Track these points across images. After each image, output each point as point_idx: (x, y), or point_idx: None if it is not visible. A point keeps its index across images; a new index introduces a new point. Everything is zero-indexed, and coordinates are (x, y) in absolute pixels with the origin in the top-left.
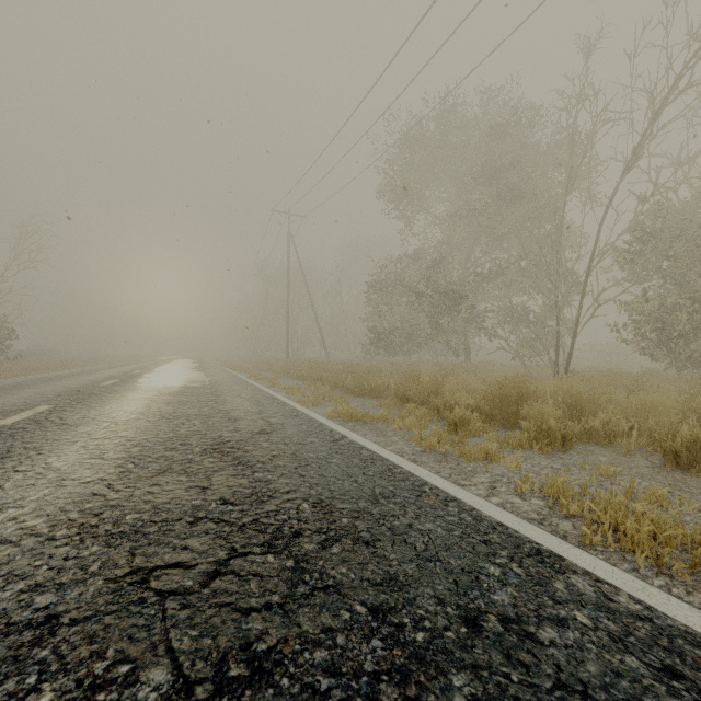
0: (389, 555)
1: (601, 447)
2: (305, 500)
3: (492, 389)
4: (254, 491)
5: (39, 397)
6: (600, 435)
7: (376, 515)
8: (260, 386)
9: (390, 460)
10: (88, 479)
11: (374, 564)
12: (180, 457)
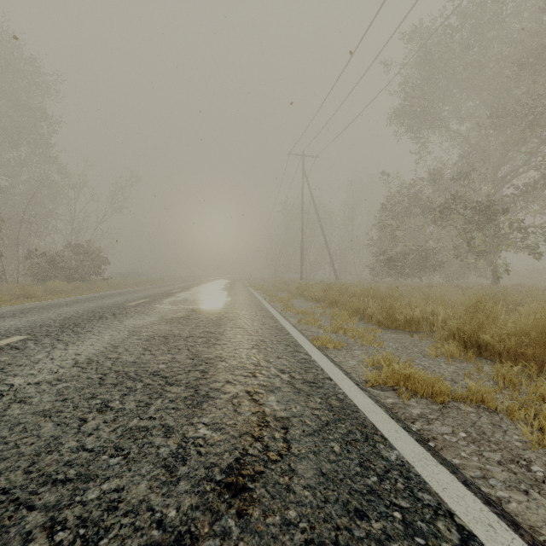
0: None
1: None
2: None
3: None
4: None
5: (49, 319)
6: None
7: None
8: (271, 309)
9: None
10: None
11: None
12: None
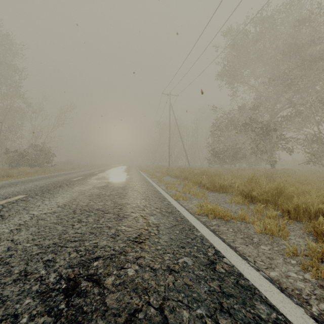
0: None
1: None
2: None
3: None
4: None
5: (32, 187)
6: None
7: None
8: (152, 182)
9: None
10: None
11: None
12: (10, 305)
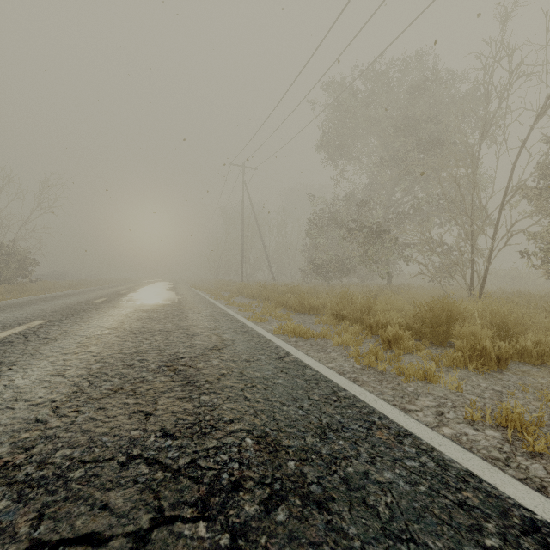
0: (348, 529)
1: (535, 367)
2: (248, 432)
3: (422, 309)
4: (197, 419)
5: (40, 312)
6: (533, 355)
7: (326, 457)
8: (218, 304)
9: (333, 381)
10: (39, 400)
11: (330, 546)
12: (134, 375)
